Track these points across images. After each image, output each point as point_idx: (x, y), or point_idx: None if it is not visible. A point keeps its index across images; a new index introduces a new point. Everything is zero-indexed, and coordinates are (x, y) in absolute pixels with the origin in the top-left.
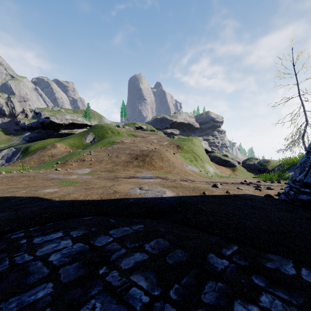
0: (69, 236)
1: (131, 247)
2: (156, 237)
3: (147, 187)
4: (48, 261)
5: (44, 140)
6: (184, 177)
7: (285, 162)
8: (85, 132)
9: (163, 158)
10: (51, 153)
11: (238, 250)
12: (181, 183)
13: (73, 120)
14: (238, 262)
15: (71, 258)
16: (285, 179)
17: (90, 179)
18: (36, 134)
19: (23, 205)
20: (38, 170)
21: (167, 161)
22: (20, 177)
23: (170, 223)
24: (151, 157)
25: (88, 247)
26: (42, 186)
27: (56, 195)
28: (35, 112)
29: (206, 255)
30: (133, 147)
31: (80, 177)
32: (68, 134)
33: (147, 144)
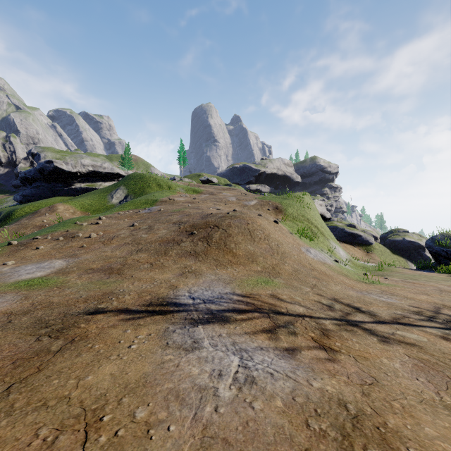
0: None
1: None
2: None
3: None
4: None
5: (44, 199)
6: (321, 290)
7: None
8: (113, 186)
9: (254, 233)
10: (42, 221)
11: None
12: None
13: (95, 166)
14: None
15: None
16: None
17: None
18: (33, 191)
19: None
20: None
21: (263, 239)
22: None
23: None
24: (226, 229)
25: None
26: None
27: None
28: (30, 153)
29: None
30: (190, 209)
31: None
32: (86, 190)
33: (219, 204)
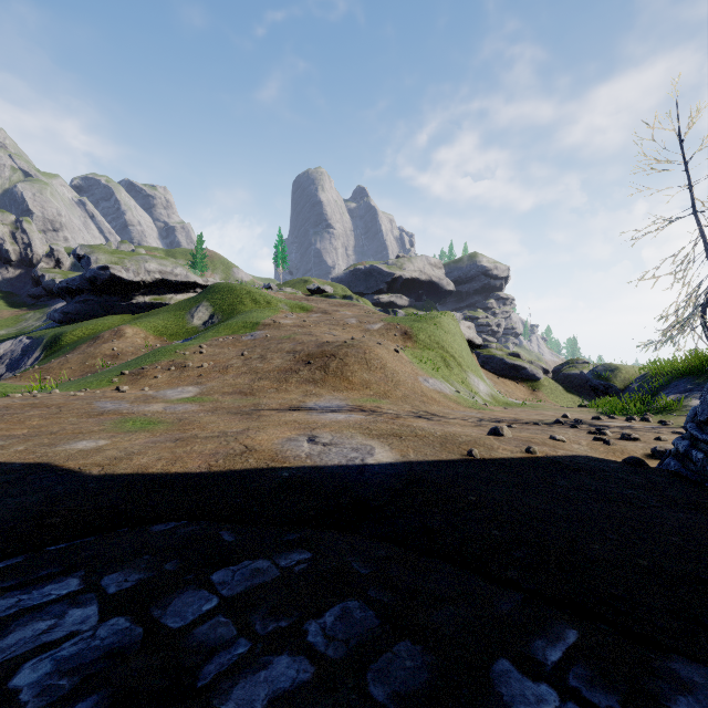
0: (96, 593)
1: (268, 632)
2: (341, 597)
3: (329, 436)
4: (8, 689)
5: (98, 319)
6: (420, 408)
7: (657, 370)
8: (192, 301)
9: (371, 362)
10: (112, 349)
11: (580, 645)
12: (414, 426)
13: (163, 273)
14: (587, 696)
15: (81, 677)
16: (658, 412)
17: (194, 414)
18: (78, 306)
19: (0, 489)
20: (75, 390)
21: (380, 368)
22: (25, 409)
23: (384, 544)
24: (343, 359)
25: (141, 634)
26: (72, 432)
27: (97, 459)
28: (76, 255)
29: (487, 667)
30: (302, 336)
31: (172, 407)
32: (152, 305)
33: (335, 329)
